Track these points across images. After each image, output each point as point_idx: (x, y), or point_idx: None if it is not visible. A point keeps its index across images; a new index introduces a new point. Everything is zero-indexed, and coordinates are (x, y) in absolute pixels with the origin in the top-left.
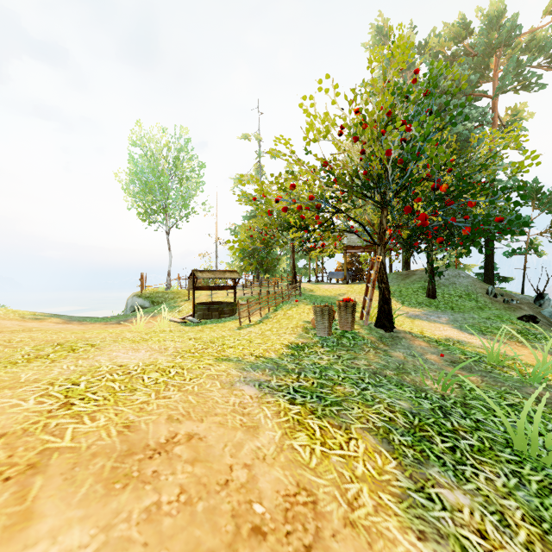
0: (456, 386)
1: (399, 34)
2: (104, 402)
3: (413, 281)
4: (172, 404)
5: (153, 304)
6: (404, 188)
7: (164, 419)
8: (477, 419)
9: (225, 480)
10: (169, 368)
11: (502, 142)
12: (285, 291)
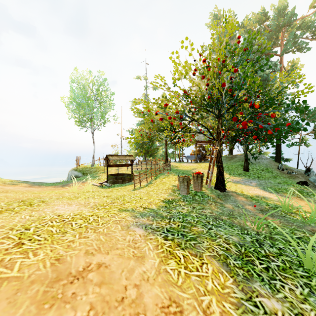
0: (265, 226)
1: (229, 15)
2: (44, 241)
3: (235, 161)
4: (89, 242)
5: (83, 175)
6: (231, 106)
7: (83, 253)
8: (279, 248)
9: (121, 298)
10: (89, 217)
11: (290, 79)
12: (161, 167)
